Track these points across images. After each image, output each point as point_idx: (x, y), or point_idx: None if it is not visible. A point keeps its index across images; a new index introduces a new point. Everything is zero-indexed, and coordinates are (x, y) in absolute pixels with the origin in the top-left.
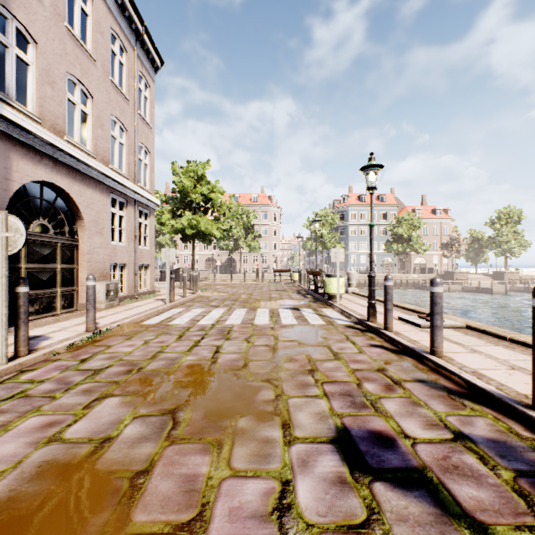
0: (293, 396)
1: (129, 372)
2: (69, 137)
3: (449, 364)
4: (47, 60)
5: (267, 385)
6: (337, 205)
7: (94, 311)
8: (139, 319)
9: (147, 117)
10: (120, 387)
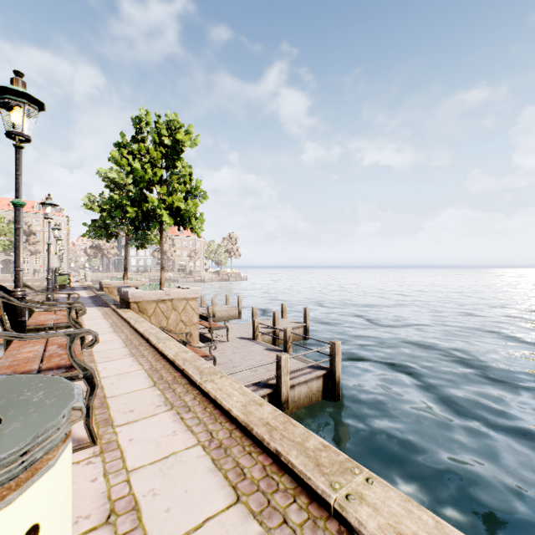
0: None
1: None
2: None
3: None
4: None
5: None
6: None
7: None
8: None
9: None
10: None
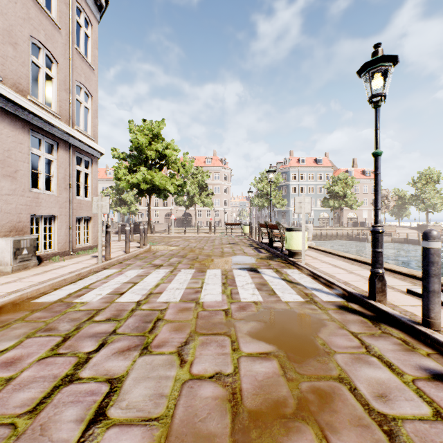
0: None
1: None
2: None
3: None
4: None
5: None
6: (280, 167)
7: None
8: (37, 292)
9: (89, 57)
10: None
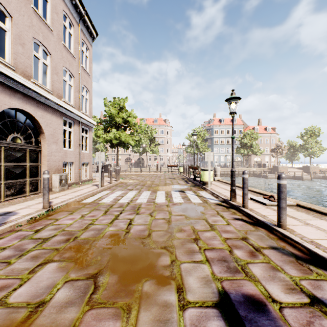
0: (184, 262)
1: (68, 240)
2: (35, 80)
3: (293, 235)
4: (19, 29)
5: (165, 252)
6: (206, 125)
7: (48, 195)
8: (80, 199)
9: (87, 69)
10: (59, 253)
